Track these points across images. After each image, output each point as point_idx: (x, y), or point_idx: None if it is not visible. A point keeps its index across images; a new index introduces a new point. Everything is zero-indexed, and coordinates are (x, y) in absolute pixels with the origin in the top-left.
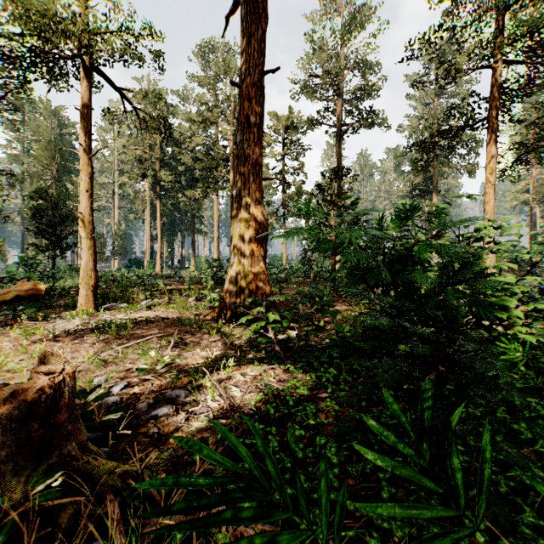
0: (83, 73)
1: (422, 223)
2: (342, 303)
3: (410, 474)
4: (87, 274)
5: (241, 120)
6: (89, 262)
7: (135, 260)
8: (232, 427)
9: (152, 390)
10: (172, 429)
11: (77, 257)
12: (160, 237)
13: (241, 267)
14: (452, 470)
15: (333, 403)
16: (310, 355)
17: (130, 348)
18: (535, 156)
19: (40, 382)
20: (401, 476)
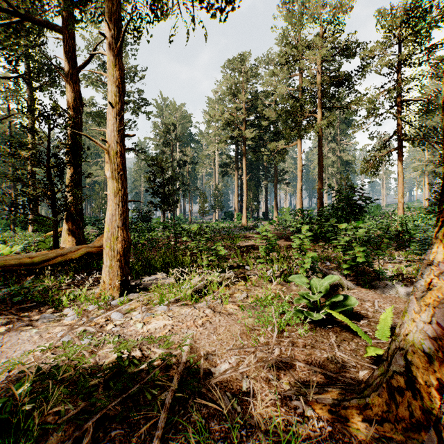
0: None
1: None
2: None
3: None
4: (113, 234)
5: None
6: (115, 215)
7: (229, 213)
8: None
9: None
10: None
11: (189, 211)
12: (245, 191)
13: None
14: None
15: None
16: None
17: None
18: None
19: None
20: None
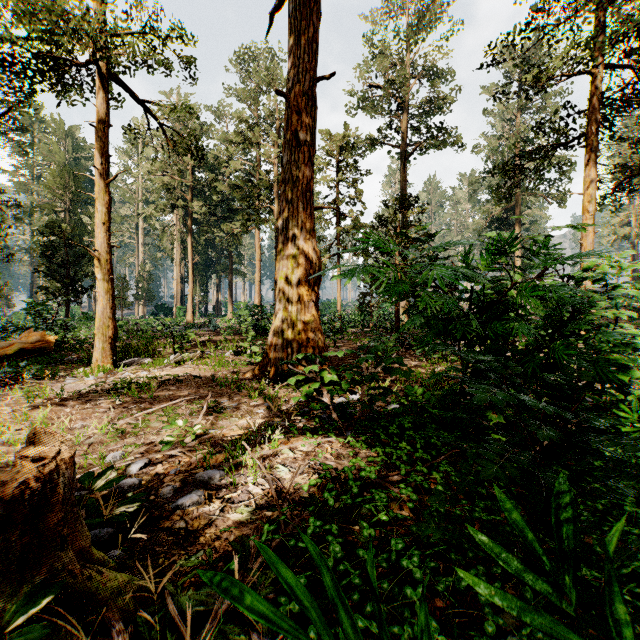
0: (99, 82)
1: (517, 260)
2: (409, 357)
3: (547, 623)
4: (104, 324)
5: (289, 137)
6: (106, 308)
7: (163, 306)
8: (280, 523)
9: (179, 470)
10: (204, 524)
11: (95, 302)
12: (191, 279)
13: (289, 315)
14: (614, 622)
15: (409, 490)
16: (375, 425)
17: (153, 414)
18: (637, 182)
19: (25, 471)
20: (533, 625)
